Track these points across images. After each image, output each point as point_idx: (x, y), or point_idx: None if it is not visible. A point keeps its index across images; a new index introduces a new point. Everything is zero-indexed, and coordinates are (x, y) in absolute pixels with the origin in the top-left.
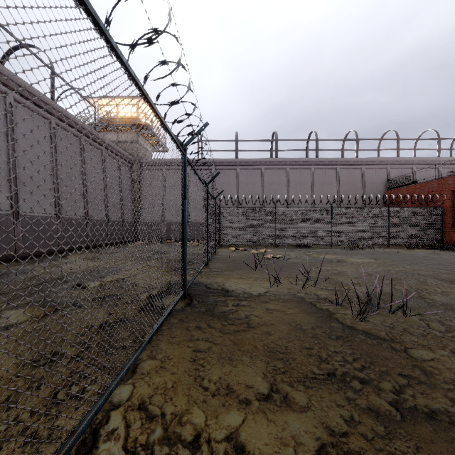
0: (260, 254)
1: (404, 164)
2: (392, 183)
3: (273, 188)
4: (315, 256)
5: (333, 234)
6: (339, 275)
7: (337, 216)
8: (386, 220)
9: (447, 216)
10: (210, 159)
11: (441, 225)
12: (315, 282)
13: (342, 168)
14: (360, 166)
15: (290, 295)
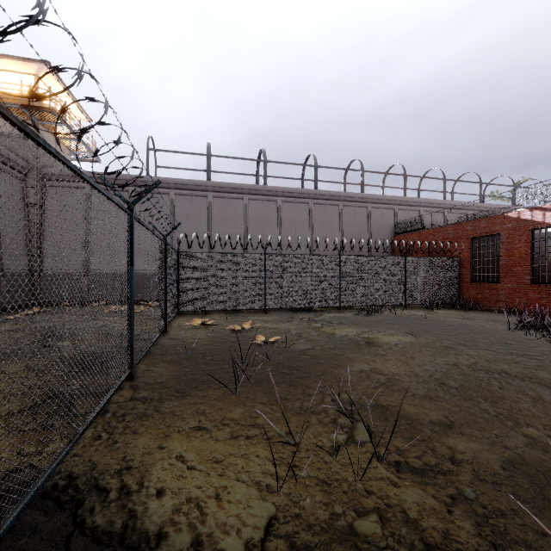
0: (243, 332)
1: (411, 205)
2: (401, 227)
3: (260, 226)
4: (328, 332)
5: (341, 292)
6: (397, 391)
7: (346, 267)
8: (403, 273)
9: (465, 268)
10: (168, 178)
11: (459, 279)
12: (371, 433)
13: (345, 206)
14: (366, 204)
15: (344, 544)
